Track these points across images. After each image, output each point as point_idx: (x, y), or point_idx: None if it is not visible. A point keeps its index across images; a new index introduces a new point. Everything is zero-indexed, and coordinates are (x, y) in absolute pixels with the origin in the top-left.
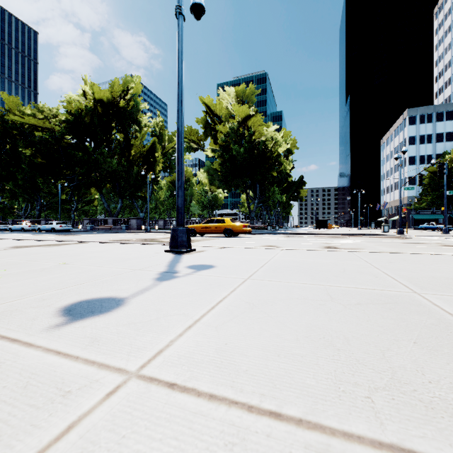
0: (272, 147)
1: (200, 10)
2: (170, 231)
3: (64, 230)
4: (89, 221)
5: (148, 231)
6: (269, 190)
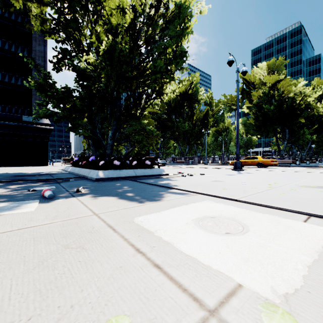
0: (301, 99)
1: (245, 73)
2: (219, 164)
3: (162, 163)
4: (172, 158)
5: (206, 164)
6: (298, 133)
